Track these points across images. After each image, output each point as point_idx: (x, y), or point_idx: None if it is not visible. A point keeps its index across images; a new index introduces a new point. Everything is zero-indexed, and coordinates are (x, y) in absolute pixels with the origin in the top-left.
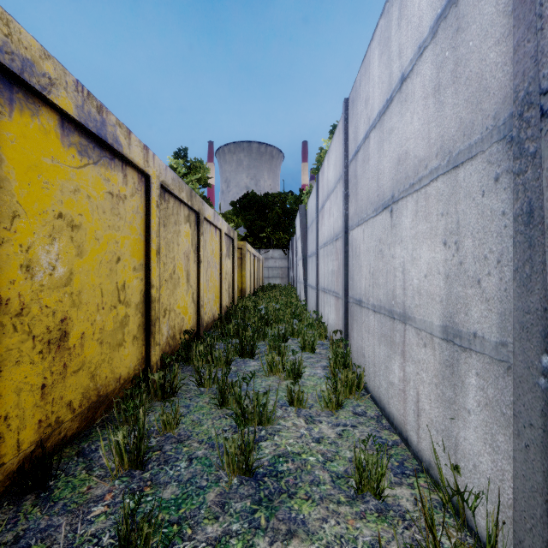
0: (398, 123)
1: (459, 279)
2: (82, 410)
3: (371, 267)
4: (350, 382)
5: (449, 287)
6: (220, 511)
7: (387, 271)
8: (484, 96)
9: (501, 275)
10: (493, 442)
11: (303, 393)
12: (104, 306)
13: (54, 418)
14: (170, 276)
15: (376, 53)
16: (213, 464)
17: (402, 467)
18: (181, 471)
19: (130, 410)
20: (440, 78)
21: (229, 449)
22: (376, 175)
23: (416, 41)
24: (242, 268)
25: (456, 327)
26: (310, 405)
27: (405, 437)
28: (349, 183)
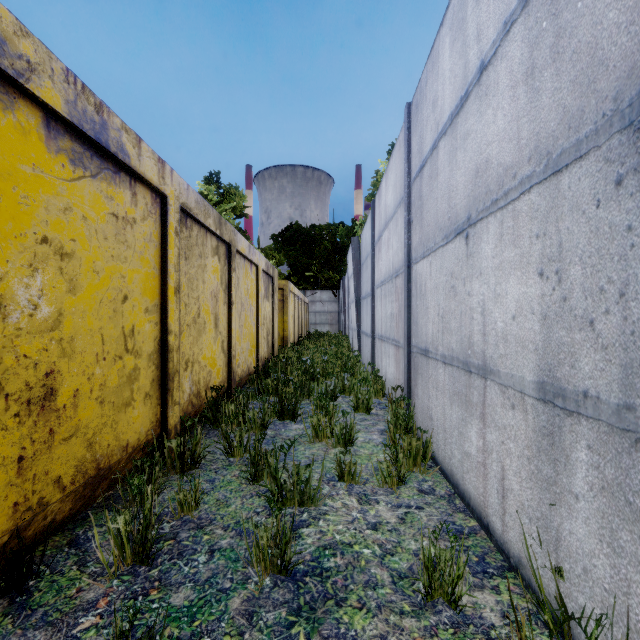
0: (476, 125)
1: (562, 320)
2: (76, 488)
3: (440, 308)
4: (414, 451)
5: (548, 331)
6: (246, 624)
7: (461, 313)
8: (599, 72)
9: (626, 313)
10: (614, 540)
11: (356, 465)
12: (106, 357)
13: (36, 499)
14: (194, 321)
15: (447, 41)
16: (240, 558)
17: (483, 564)
18: (198, 567)
19: (134, 489)
20: (534, 58)
21: (260, 540)
22: (447, 194)
23: (501, 16)
24: (284, 312)
25: (558, 384)
26: (364, 480)
27: (485, 523)
28: (413, 206)
